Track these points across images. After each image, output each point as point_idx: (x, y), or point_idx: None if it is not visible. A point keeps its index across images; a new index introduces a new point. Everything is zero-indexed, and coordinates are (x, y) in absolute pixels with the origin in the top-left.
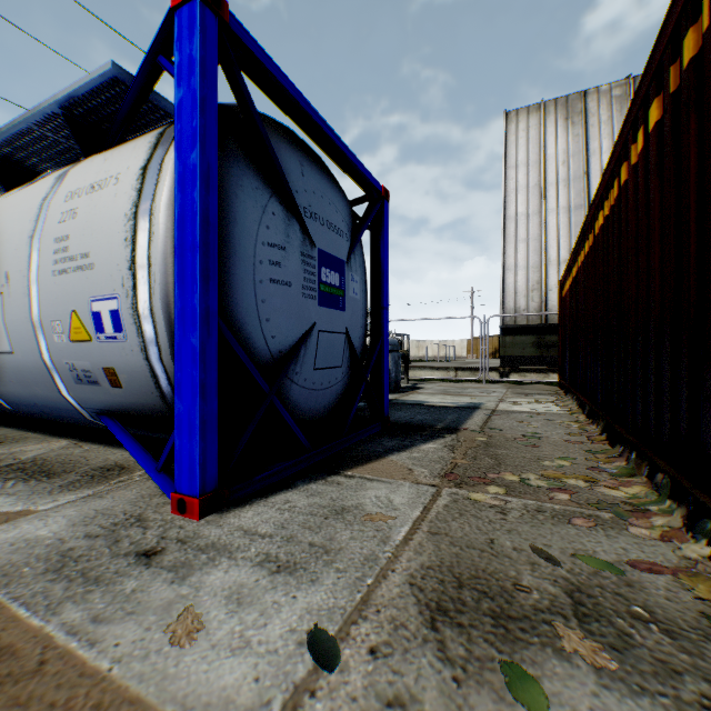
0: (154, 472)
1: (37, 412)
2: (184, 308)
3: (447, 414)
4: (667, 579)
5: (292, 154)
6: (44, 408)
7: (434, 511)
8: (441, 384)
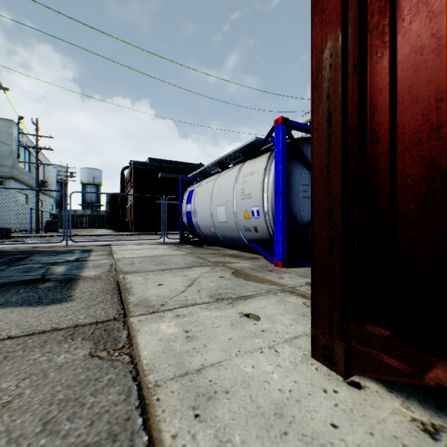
0: (268, 257)
1: (230, 241)
2: (277, 209)
3: None
4: None
5: None
6: (233, 239)
7: None
8: None
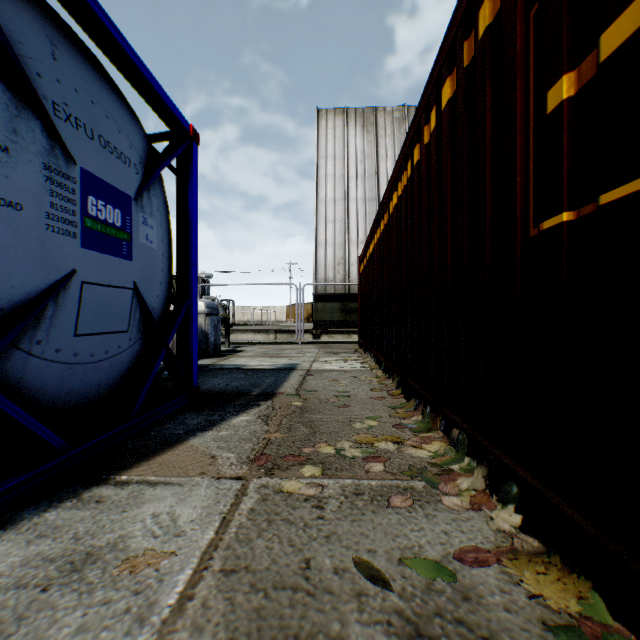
0: None
1: None
2: None
3: (264, 378)
4: (496, 571)
5: (34, 22)
6: None
7: (235, 524)
8: (262, 347)
